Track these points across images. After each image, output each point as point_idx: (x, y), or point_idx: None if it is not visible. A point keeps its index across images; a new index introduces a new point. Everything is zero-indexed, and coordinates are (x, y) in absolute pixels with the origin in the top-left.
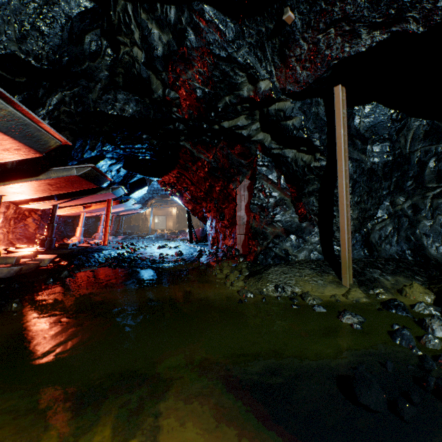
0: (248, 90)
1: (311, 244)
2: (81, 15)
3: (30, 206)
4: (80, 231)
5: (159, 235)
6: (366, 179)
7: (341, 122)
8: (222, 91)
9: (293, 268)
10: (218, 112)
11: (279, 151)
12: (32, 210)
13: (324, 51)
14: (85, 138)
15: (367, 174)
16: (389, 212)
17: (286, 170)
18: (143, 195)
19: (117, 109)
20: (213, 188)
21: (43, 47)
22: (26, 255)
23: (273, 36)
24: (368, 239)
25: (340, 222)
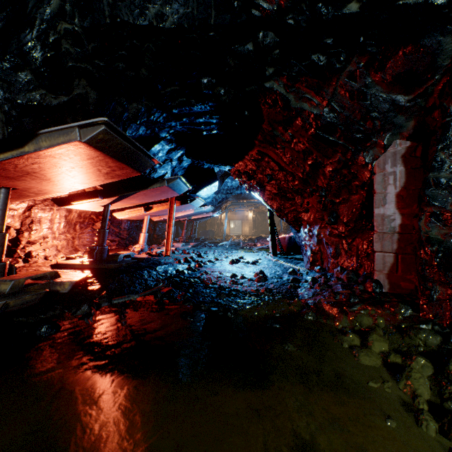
0: None
1: None
2: None
3: (76, 207)
4: (143, 237)
5: (233, 242)
6: None
7: None
8: None
9: None
10: None
11: None
12: (99, 214)
13: None
14: (119, 98)
15: None
16: None
17: None
18: (216, 195)
19: (149, 15)
20: (320, 168)
21: None
22: (36, 276)
23: None
24: None
25: None
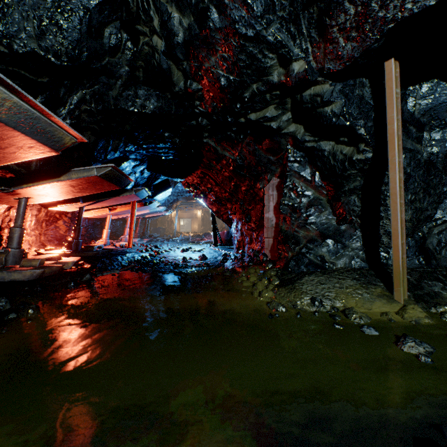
0: (278, 75)
1: (352, 250)
2: (99, 6)
3: (57, 208)
4: (106, 233)
5: (183, 238)
6: (422, 173)
7: (394, 104)
8: (249, 78)
9: (331, 277)
10: (244, 103)
11: (313, 144)
12: (63, 213)
13: (376, 13)
14: (107, 138)
15: (423, 167)
16: None
17: (322, 166)
18: (168, 197)
19: (137, 105)
20: (239, 188)
21: (62, 42)
22: (50, 257)
23: (311, 4)
24: (424, 245)
25: (391, 224)
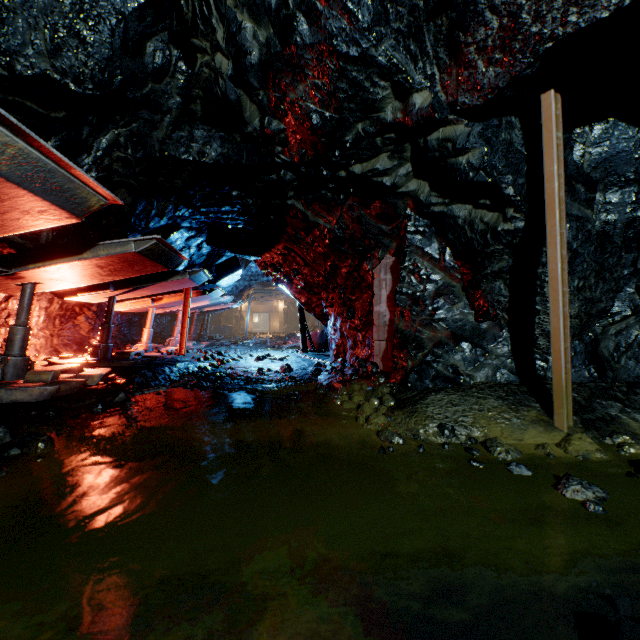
0: (393, 111)
1: (496, 358)
2: (139, 11)
3: (77, 298)
4: (148, 334)
5: (259, 341)
6: (594, 250)
7: (554, 153)
8: (352, 114)
9: (467, 396)
10: (345, 150)
11: (443, 208)
12: (84, 304)
13: (529, 27)
14: (150, 198)
15: (595, 241)
16: (635, 305)
17: (455, 239)
18: (237, 282)
19: (193, 152)
20: (338, 269)
21: (85, 62)
22: (68, 368)
23: (438, 13)
24: (596, 351)
25: (550, 321)
